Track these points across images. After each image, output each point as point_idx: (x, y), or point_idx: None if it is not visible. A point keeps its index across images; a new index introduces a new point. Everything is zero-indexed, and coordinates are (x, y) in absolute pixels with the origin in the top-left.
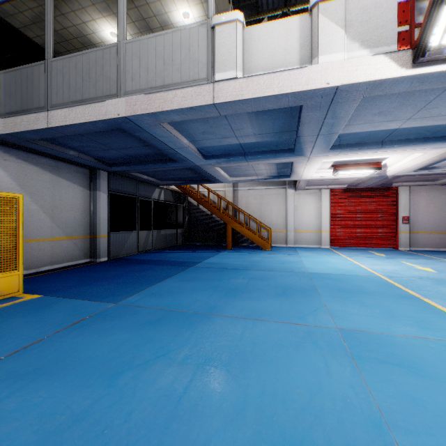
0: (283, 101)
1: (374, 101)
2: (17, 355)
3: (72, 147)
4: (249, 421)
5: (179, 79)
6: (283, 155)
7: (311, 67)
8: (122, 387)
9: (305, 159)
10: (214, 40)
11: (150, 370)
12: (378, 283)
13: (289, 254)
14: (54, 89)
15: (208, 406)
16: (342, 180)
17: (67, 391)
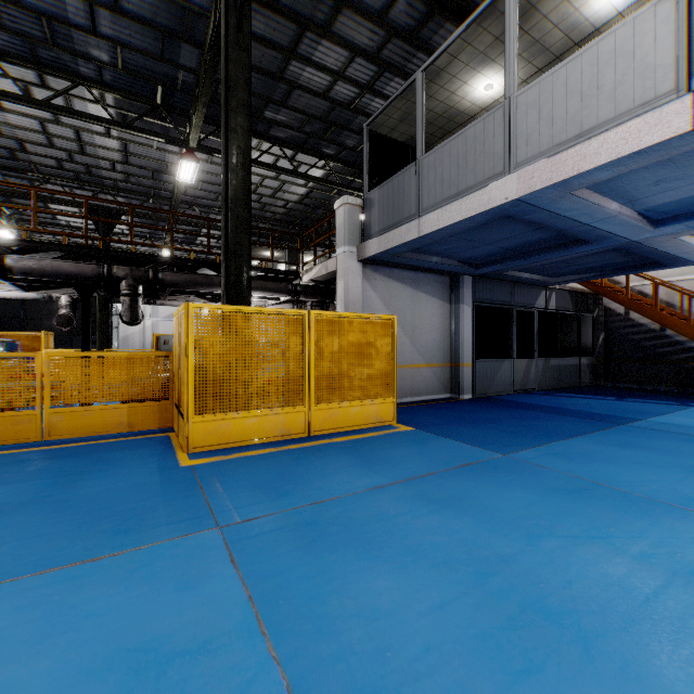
0: None
1: None
2: (418, 480)
3: (436, 252)
4: None
5: (611, 113)
6: None
7: None
8: (548, 552)
9: None
10: (692, 13)
11: (583, 548)
12: None
13: None
14: (425, 191)
15: None
16: None
17: (481, 530)
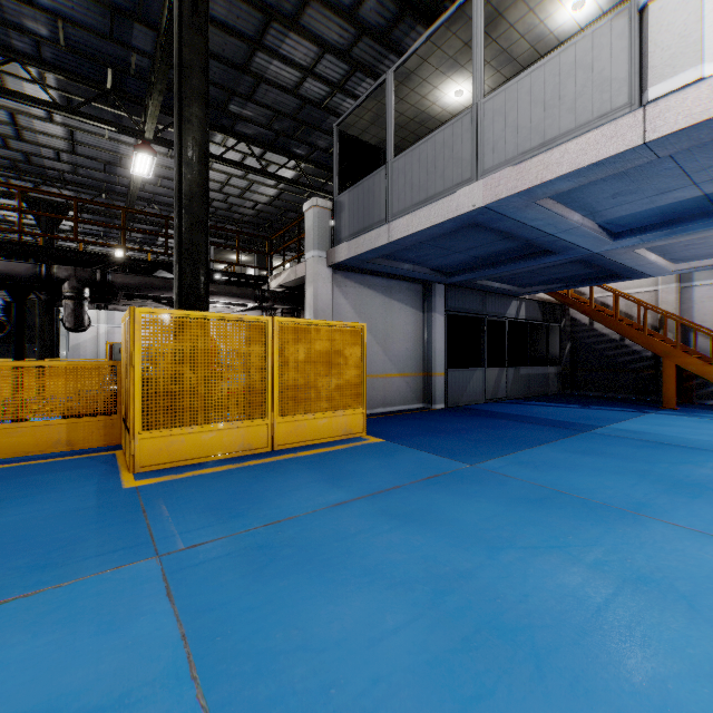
0: None
1: None
2: (383, 495)
3: (408, 259)
4: None
5: (572, 124)
6: None
7: None
8: (507, 565)
9: None
10: (645, 30)
11: (542, 558)
12: None
13: None
14: (395, 195)
15: (653, 638)
16: None
17: (442, 545)
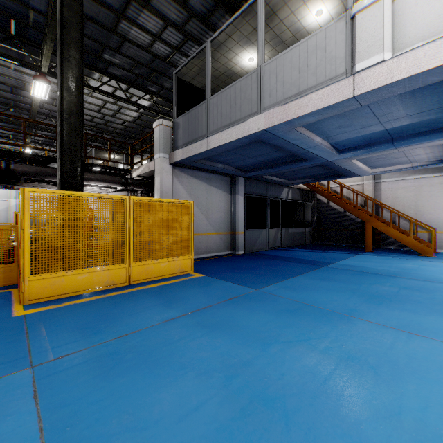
0: None
1: None
2: (199, 312)
3: (220, 161)
4: (407, 427)
5: (314, 82)
6: None
7: None
8: (273, 354)
9: None
10: (354, 29)
11: (294, 348)
12: None
13: None
14: (211, 120)
15: (355, 396)
16: None
17: (234, 344)
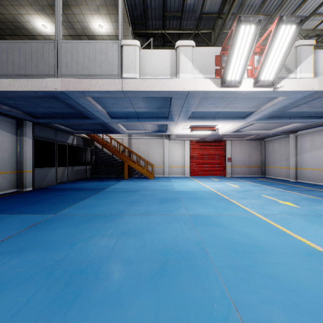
0: (162, 94)
1: (207, 98)
2: None
3: (7, 103)
4: (147, 249)
5: (100, 72)
6: (161, 120)
7: (176, 79)
8: (79, 248)
9: (174, 123)
10: (122, 53)
11: (92, 240)
12: (211, 194)
13: (165, 181)
14: None
15: (127, 248)
16: (196, 135)
17: (47, 253)
